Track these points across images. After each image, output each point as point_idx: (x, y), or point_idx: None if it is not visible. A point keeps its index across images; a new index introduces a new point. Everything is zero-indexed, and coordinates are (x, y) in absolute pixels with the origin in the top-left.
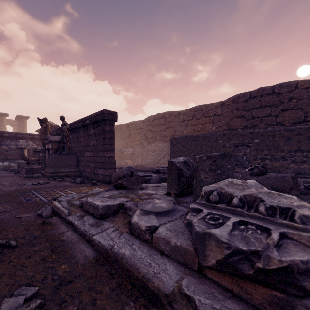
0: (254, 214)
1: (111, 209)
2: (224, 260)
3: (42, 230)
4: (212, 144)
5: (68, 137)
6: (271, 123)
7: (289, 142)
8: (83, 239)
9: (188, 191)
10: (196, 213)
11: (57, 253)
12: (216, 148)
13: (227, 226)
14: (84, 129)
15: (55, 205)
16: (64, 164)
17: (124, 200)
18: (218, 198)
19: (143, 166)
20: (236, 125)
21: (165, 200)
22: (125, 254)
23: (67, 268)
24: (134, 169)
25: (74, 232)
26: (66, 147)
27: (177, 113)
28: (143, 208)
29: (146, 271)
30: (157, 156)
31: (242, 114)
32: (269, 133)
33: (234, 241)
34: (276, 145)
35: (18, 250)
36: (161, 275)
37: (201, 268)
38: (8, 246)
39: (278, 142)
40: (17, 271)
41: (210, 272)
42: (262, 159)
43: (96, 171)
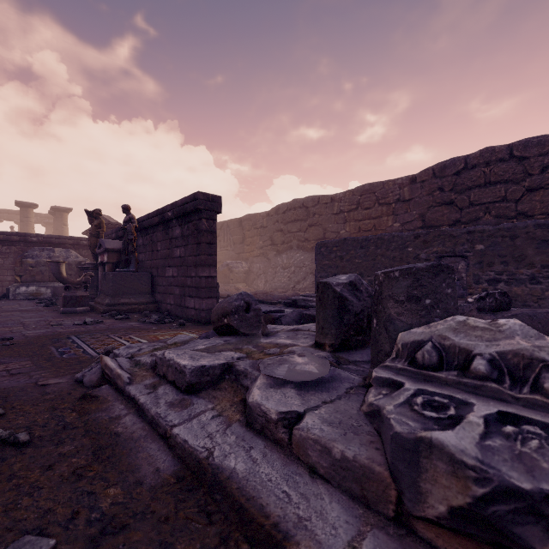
0: (532, 399)
1: (209, 374)
2: (469, 509)
3: (80, 411)
4: (395, 253)
5: (136, 243)
6: (506, 214)
7: (545, 248)
8: (154, 433)
9: (358, 341)
10: (390, 391)
11: (103, 461)
12: (402, 261)
13: (472, 427)
14: (164, 227)
15: (107, 364)
16: (128, 290)
17: (233, 356)
18: (436, 358)
19: (267, 294)
20: (438, 218)
21: (314, 358)
22: (235, 470)
23: (118, 494)
24: (253, 298)
25: (139, 417)
26: (132, 259)
27: (328, 199)
28: (271, 373)
29: (281, 513)
30: (292, 276)
31: (450, 197)
32: (504, 233)
33: (497, 466)
34: (519, 254)
35: (30, 451)
36: (313, 525)
37: (404, 514)
38: (14, 443)
39: (523, 248)
40: (21, 499)
41: (426, 527)
42: (491, 280)
43: (184, 302)
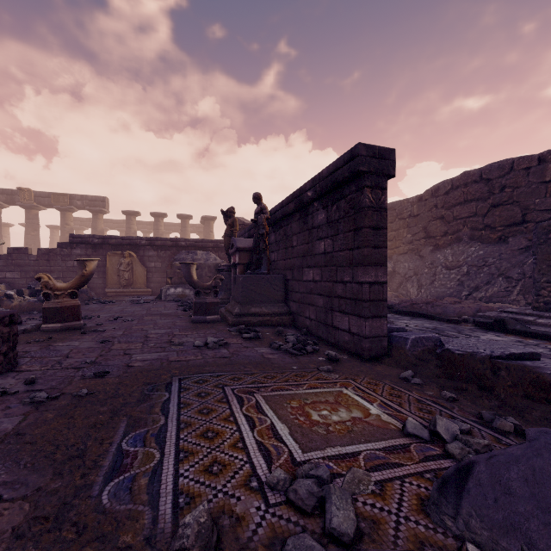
0: None
1: None
2: None
3: None
4: None
5: (268, 240)
6: None
7: None
8: None
9: None
10: None
11: None
12: None
13: None
14: (300, 215)
15: None
16: (259, 297)
17: None
18: None
19: (430, 304)
20: None
21: None
22: None
23: None
24: None
25: None
26: (263, 258)
27: (531, 160)
28: None
29: None
30: (464, 278)
31: None
32: None
33: None
34: None
35: None
36: None
37: None
38: None
39: None
40: None
41: None
42: None
43: (330, 319)
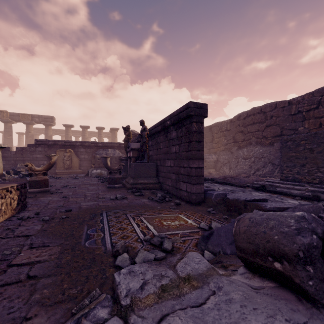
0: None
1: None
2: None
3: None
4: None
5: (148, 144)
6: None
7: None
8: None
9: None
10: None
11: None
12: None
13: None
14: (164, 132)
15: None
16: (143, 175)
17: None
18: None
19: (234, 178)
20: None
21: None
22: None
23: None
24: None
25: None
26: (145, 154)
27: (285, 103)
28: None
29: None
30: (252, 164)
31: None
32: None
33: None
34: None
35: None
36: None
37: None
38: None
39: None
40: None
41: None
42: None
43: (178, 185)
